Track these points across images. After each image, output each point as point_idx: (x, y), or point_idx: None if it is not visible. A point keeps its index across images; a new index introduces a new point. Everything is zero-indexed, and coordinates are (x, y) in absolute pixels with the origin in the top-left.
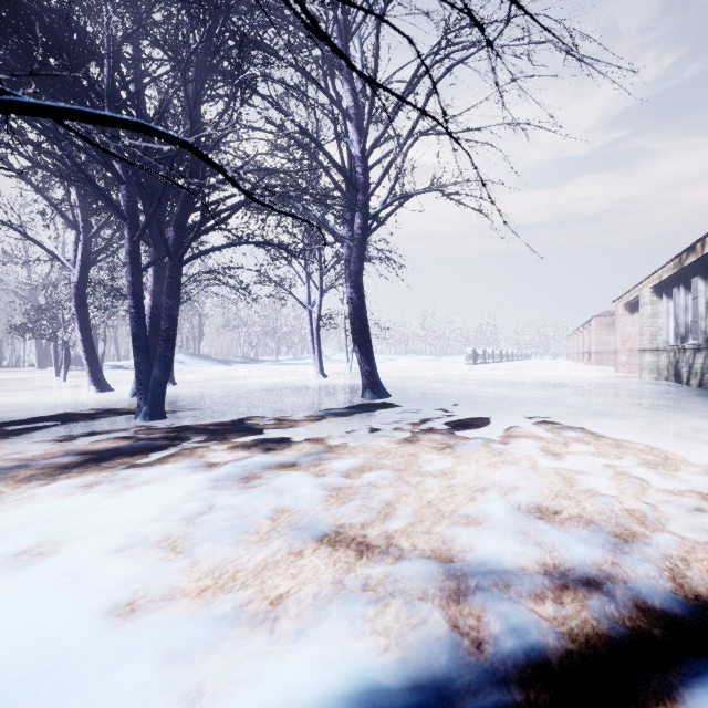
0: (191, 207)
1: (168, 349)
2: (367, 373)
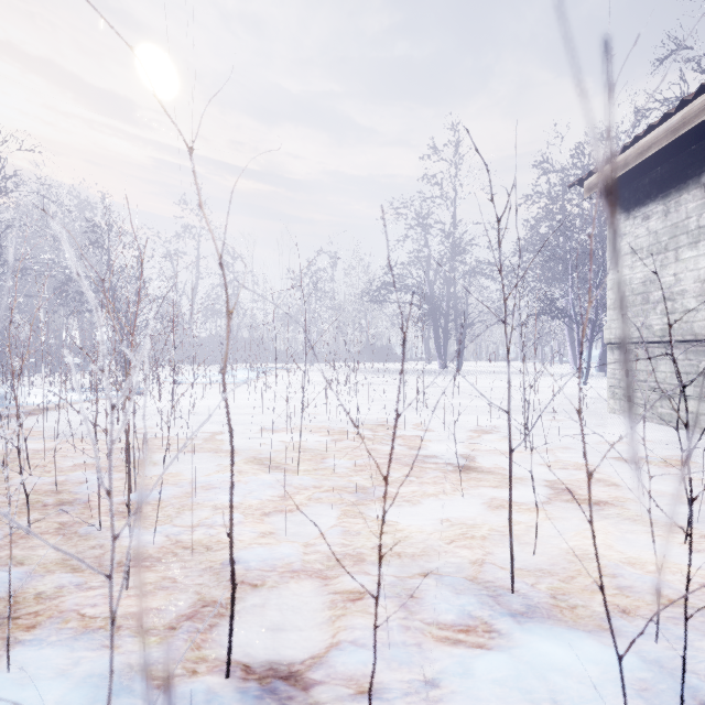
0: None
1: None
2: None
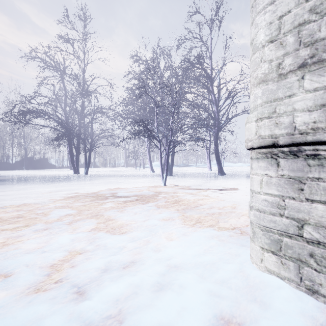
0: (177, 132)
1: (173, 162)
2: (219, 168)
